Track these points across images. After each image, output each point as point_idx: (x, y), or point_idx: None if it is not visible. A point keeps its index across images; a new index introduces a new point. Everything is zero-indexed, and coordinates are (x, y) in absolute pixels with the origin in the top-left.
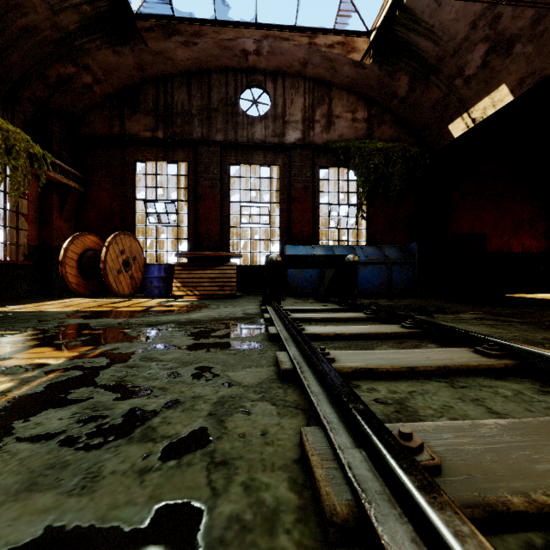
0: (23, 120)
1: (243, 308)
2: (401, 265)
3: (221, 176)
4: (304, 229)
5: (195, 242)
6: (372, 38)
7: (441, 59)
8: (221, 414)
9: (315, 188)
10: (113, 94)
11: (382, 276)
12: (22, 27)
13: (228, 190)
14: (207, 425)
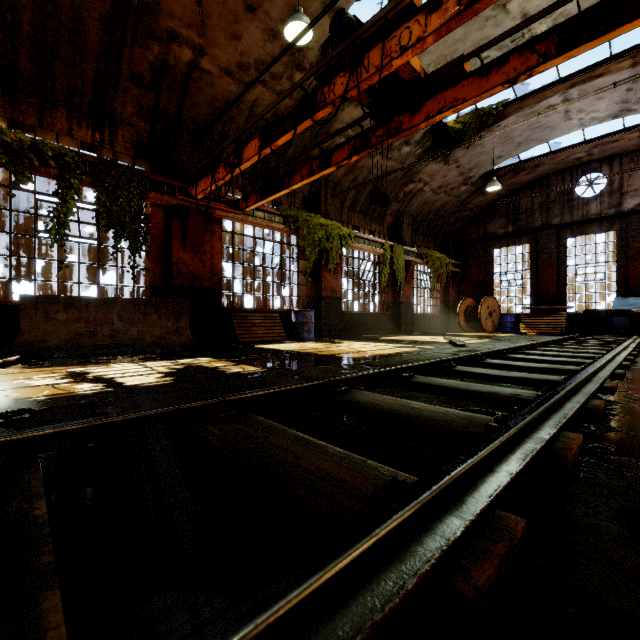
0: (438, 245)
1: None
2: None
3: (557, 249)
4: None
5: (536, 298)
6: None
7: None
8: None
9: None
10: (479, 212)
11: None
12: (445, 210)
13: (564, 258)
14: None
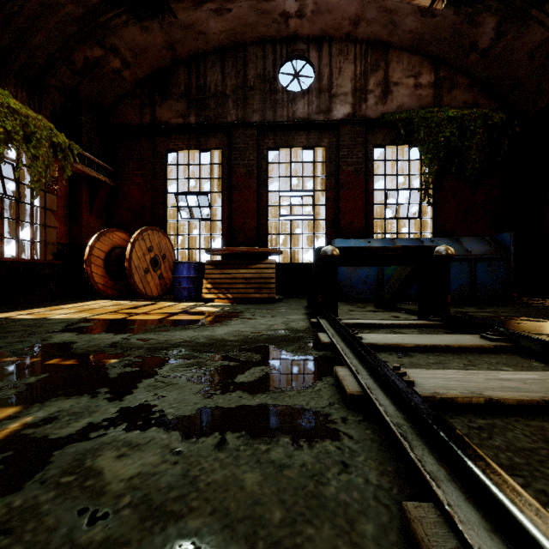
0: (52, 111)
1: (285, 318)
2: (489, 261)
3: (258, 163)
4: (355, 220)
5: (229, 238)
6: None
7: None
8: None
9: (368, 171)
10: (144, 81)
11: (463, 276)
12: (42, 3)
13: (265, 178)
14: None
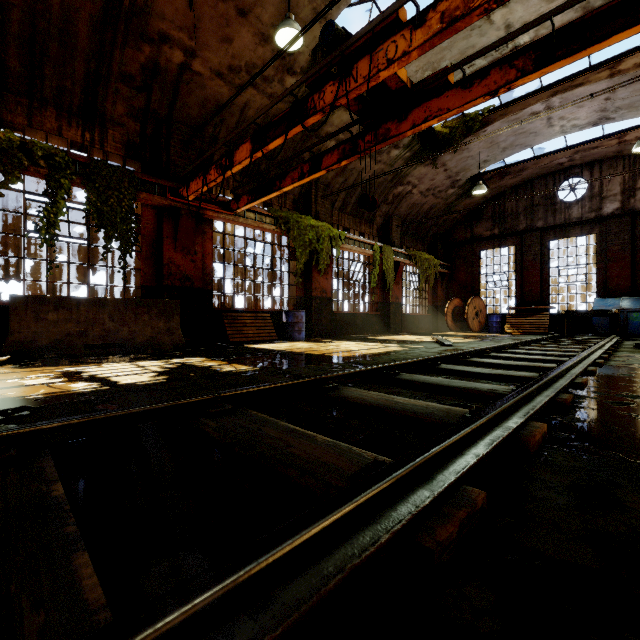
0: (427, 246)
1: None
2: None
3: (541, 251)
4: (621, 283)
5: (521, 298)
6: None
7: None
8: None
9: (636, 246)
10: (467, 214)
11: None
12: (433, 212)
13: (547, 260)
14: None
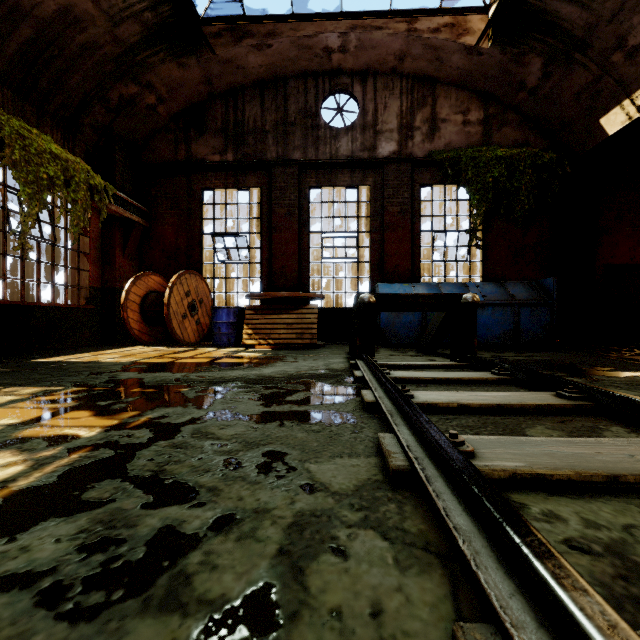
0: (85, 150)
1: (326, 361)
2: (533, 307)
3: (299, 202)
4: (401, 264)
5: (269, 282)
6: (491, 13)
7: (591, 29)
8: (298, 553)
9: (415, 212)
10: (179, 115)
11: (506, 321)
12: (82, 45)
13: (307, 218)
14: (275, 579)
